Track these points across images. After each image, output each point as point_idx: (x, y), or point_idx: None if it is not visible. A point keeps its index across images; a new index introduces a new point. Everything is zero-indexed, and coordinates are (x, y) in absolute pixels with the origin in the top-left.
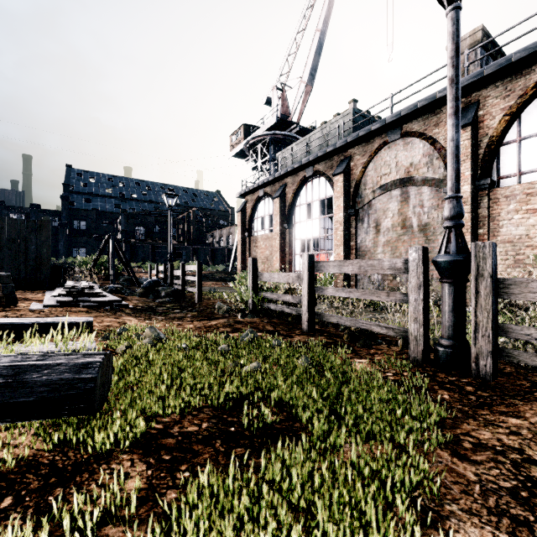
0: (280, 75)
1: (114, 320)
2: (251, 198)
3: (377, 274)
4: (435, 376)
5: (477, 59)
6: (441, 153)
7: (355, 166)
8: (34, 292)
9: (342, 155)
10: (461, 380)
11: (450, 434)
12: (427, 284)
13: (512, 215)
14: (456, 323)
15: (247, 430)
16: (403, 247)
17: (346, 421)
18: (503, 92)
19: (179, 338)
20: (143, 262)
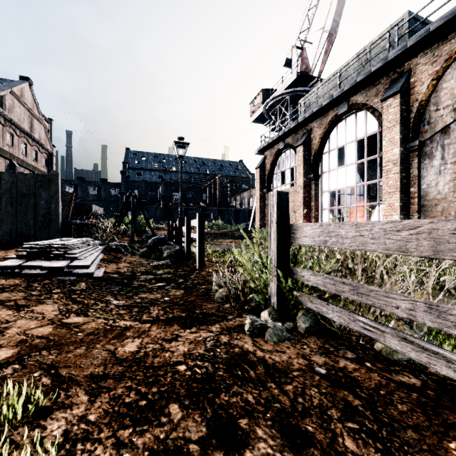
0: (300, 32)
1: None
2: (270, 153)
3: None
4: None
5: None
6: None
7: (418, 81)
8: None
9: (395, 73)
10: None
11: None
12: None
13: None
14: None
15: None
16: None
17: None
18: None
19: None
20: None
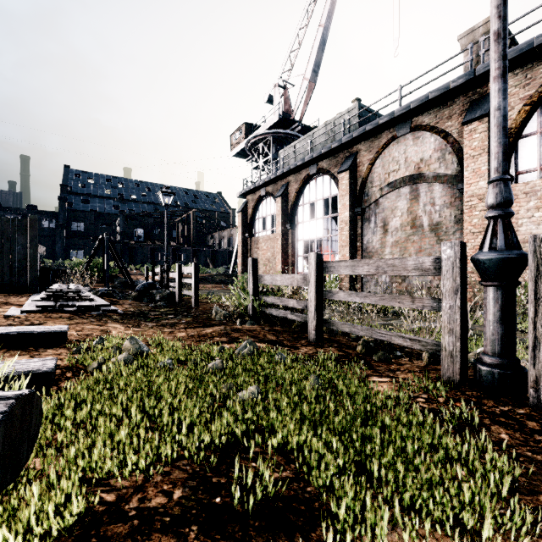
0: (282, 72)
1: (97, 328)
2: (252, 198)
3: (385, 277)
4: (481, 404)
5: None
6: (454, 148)
7: (361, 163)
8: (19, 295)
9: (348, 152)
10: (517, 411)
11: (533, 505)
12: (465, 288)
13: (532, 212)
14: (504, 336)
15: (240, 501)
16: (412, 248)
17: (384, 492)
18: (522, 81)
19: (164, 352)
20: (142, 264)
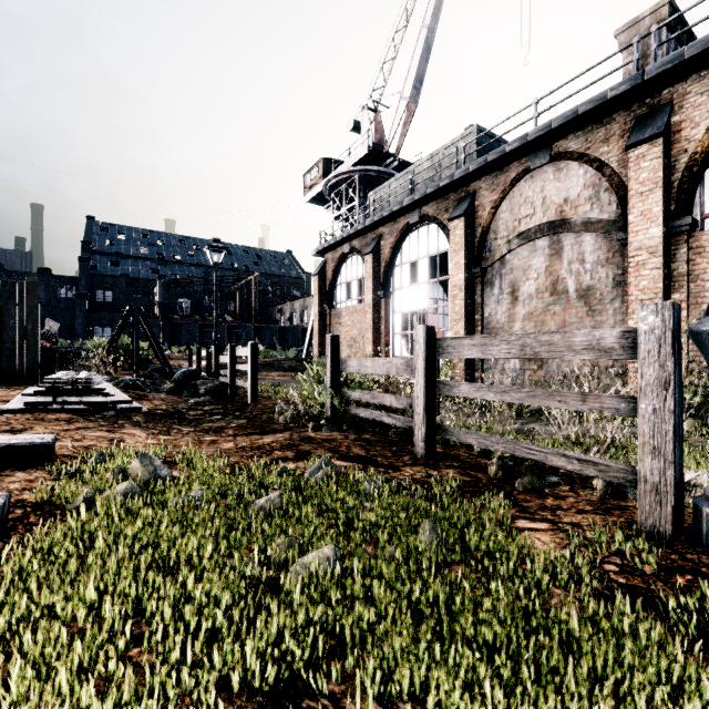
0: (373, 90)
1: (105, 436)
2: (332, 256)
3: (514, 362)
4: None
5: (671, 38)
6: (613, 182)
7: (481, 206)
8: (12, 387)
9: (462, 191)
10: None
11: None
12: (679, 380)
13: None
14: None
15: None
16: (553, 322)
17: None
18: None
19: (192, 478)
20: (187, 345)
